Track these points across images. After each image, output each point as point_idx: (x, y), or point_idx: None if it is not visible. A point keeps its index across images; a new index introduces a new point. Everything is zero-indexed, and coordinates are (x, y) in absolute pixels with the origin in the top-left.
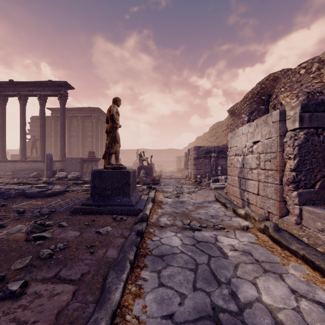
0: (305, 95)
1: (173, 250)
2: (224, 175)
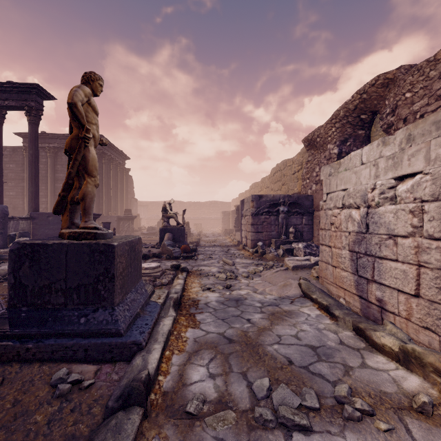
0: None
1: None
2: (299, 241)
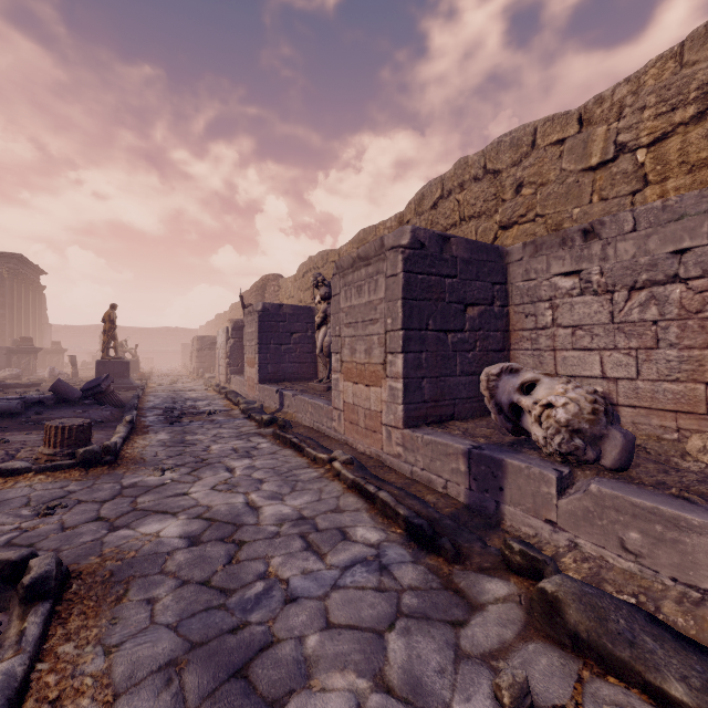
0: (234, 322)
1: (162, 394)
2: None
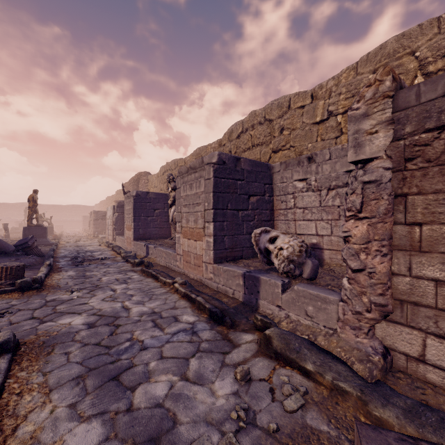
0: (118, 202)
1: (69, 248)
2: None
